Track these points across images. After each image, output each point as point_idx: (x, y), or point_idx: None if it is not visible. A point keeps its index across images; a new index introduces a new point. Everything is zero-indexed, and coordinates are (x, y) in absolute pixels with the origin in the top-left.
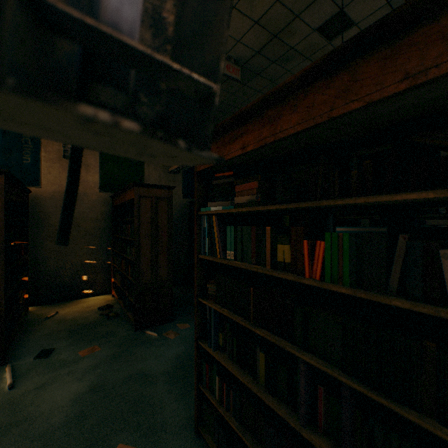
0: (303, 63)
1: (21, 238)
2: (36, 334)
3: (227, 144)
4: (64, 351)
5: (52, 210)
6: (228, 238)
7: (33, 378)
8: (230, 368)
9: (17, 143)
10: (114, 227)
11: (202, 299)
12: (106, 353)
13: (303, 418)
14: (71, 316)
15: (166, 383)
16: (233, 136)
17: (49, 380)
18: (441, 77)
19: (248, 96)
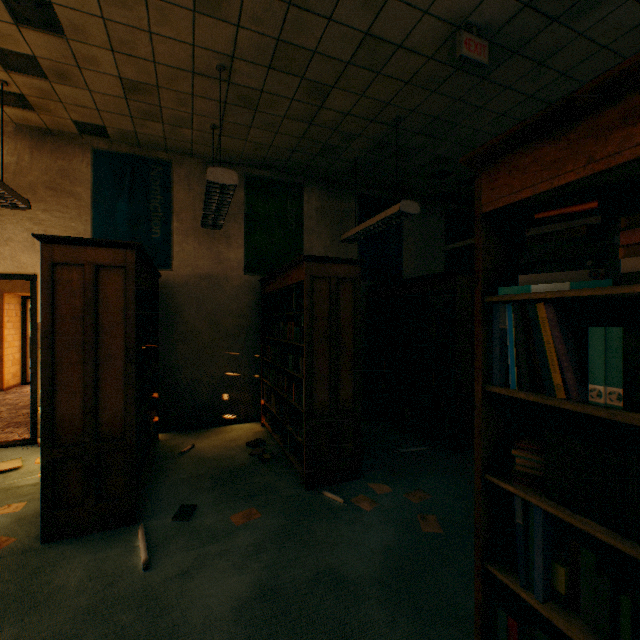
0: (618, 10)
1: (151, 340)
2: (170, 478)
3: (613, 129)
4: (209, 512)
5: (186, 301)
6: (595, 355)
7: (173, 554)
8: None
9: (145, 212)
10: (264, 325)
11: (499, 479)
12: (269, 525)
13: None
14: (211, 452)
15: (381, 603)
16: None
17: (195, 562)
18: None
19: (485, 101)
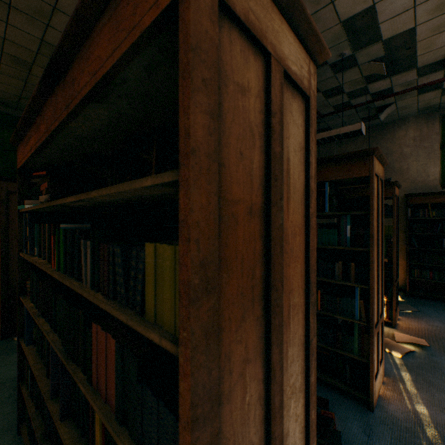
0: None
1: None
2: None
3: (27, 145)
4: None
5: None
6: (36, 235)
7: None
8: (29, 359)
9: None
10: None
11: (22, 296)
12: None
13: (51, 391)
14: None
15: (11, 388)
16: (28, 137)
17: None
18: (77, 111)
19: None
